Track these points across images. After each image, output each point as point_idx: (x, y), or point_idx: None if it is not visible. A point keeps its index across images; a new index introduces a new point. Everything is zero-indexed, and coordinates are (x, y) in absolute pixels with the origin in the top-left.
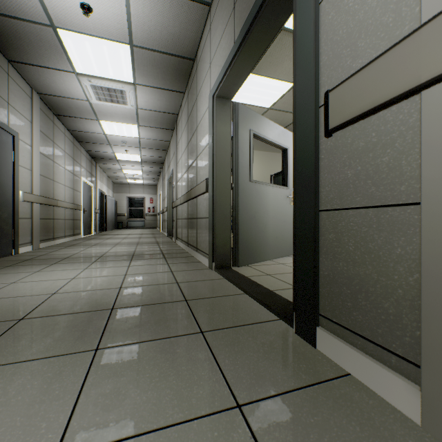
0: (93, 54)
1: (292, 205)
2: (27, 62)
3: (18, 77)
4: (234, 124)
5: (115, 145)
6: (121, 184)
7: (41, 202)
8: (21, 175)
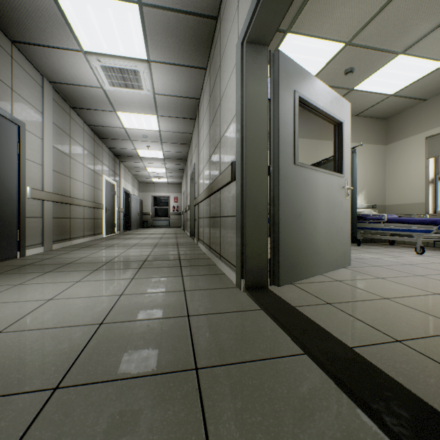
0: (98, 23)
1: (347, 199)
2: (31, 41)
3: (26, 62)
4: (272, 82)
5: (136, 140)
6: (147, 183)
7: (53, 200)
8: (28, 169)
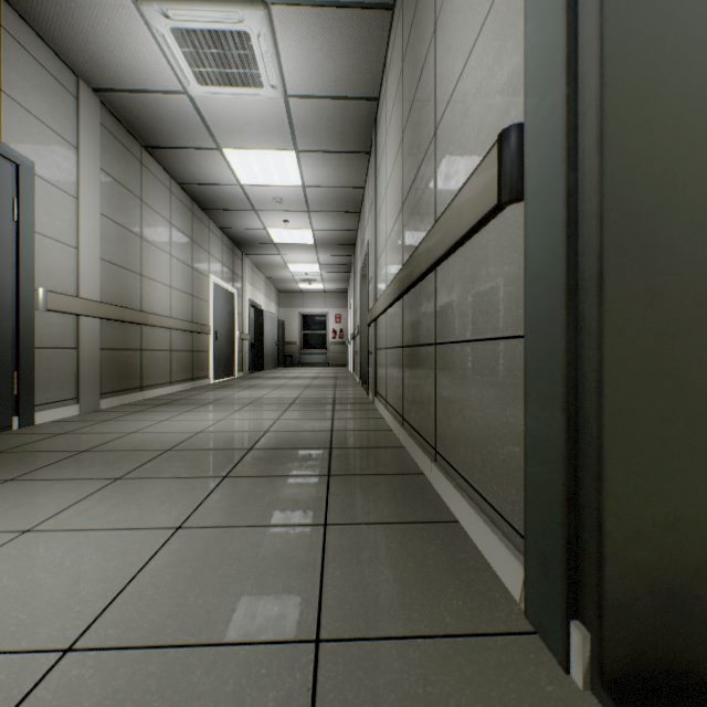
0: None
1: None
2: None
3: (36, 42)
4: None
5: (264, 210)
6: (291, 293)
7: (102, 315)
8: (43, 254)
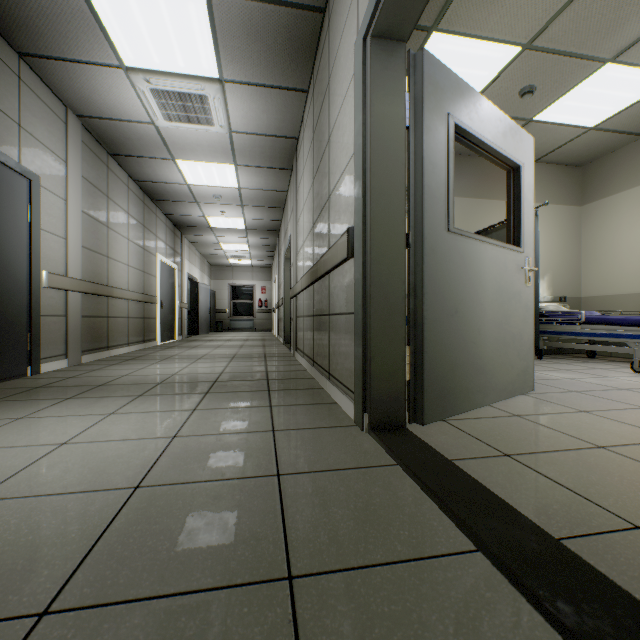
0: (145, 22)
1: (529, 286)
2: (47, 54)
3: (41, 86)
4: (412, 101)
5: (205, 203)
6: (221, 267)
7: (82, 290)
8: (45, 245)
